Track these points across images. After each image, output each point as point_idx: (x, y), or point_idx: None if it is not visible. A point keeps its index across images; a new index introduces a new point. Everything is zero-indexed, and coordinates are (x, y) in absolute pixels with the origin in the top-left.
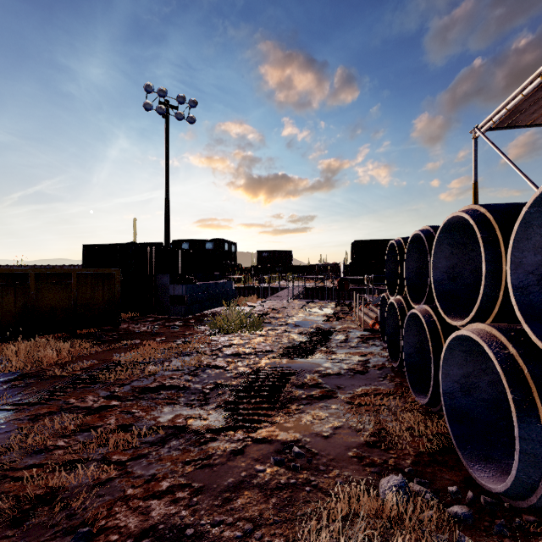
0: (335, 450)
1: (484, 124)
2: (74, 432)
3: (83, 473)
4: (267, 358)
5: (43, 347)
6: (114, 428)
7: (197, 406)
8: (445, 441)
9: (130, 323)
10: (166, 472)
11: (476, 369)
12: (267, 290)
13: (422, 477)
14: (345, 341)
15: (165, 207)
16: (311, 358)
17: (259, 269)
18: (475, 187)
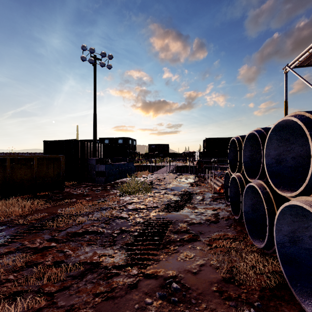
0: (202, 285)
1: (292, 64)
2: (22, 267)
3: (21, 305)
4: (154, 212)
5: (14, 204)
6: (50, 264)
7: (108, 246)
8: (279, 278)
9: (71, 188)
10: (81, 303)
11: (300, 227)
12: (154, 167)
13: (267, 310)
14: (203, 200)
15: (94, 118)
16: (181, 212)
17: (149, 155)
18: (286, 104)
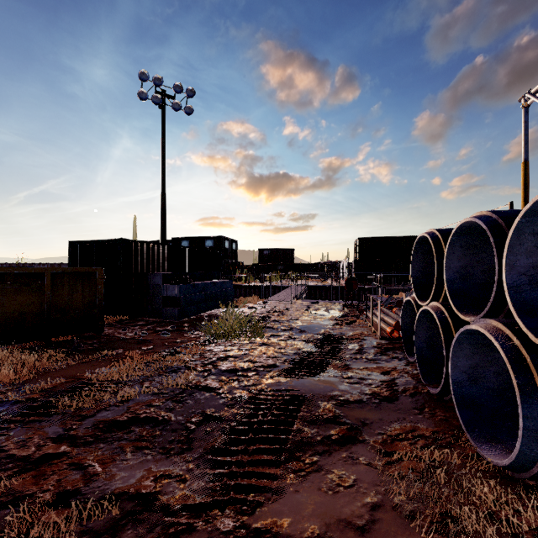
0: None
1: None
2: None
3: None
4: (269, 376)
5: (4, 361)
6: (49, 500)
7: (176, 454)
8: None
9: (117, 328)
10: None
11: None
12: (268, 288)
13: None
14: (360, 352)
15: (161, 203)
16: (322, 377)
17: (260, 267)
18: (526, 167)
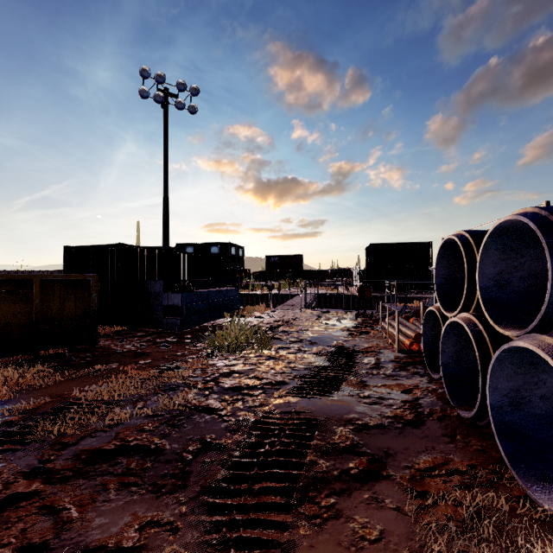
0: None
1: None
2: None
3: None
4: (277, 395)
5: None
6: None
7: (168, 493)
8: None
9: (114, 339)
10: None
11: None
12: (276, 297)
13: None
14: (377, 367)
15: (164, 206)
16: (337, 396)
17: (268, 275)
18: None
